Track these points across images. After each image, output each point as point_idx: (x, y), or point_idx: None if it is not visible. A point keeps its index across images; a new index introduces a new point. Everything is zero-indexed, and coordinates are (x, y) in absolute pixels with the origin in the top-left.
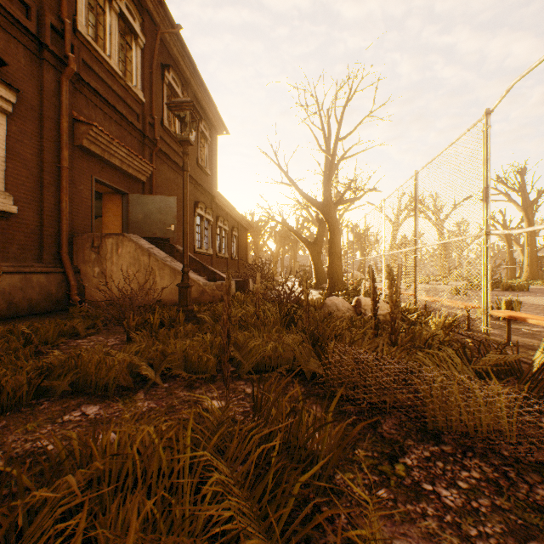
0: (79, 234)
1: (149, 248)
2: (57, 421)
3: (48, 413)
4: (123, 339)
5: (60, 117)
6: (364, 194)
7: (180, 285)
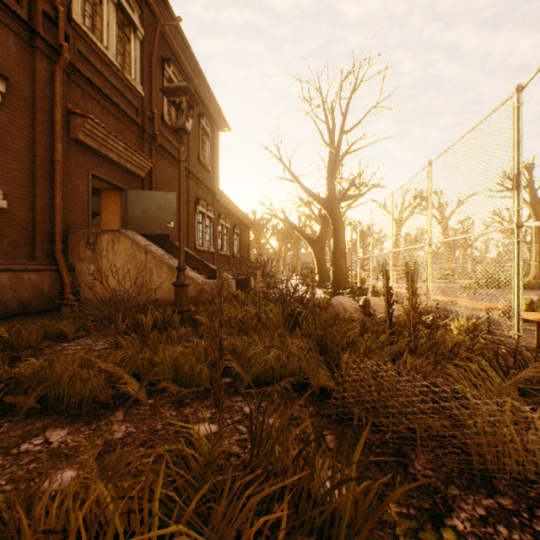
0: (74, 230)
1: (146, 245)
2: (11, 451)
3: (3, 440)
4: (113, 342)
5: (54, 109)
6: (368, 190)
7: (176, 283)
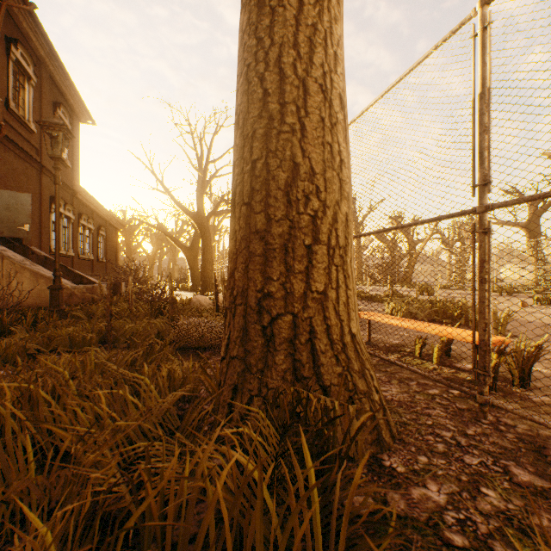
0: None
1: (1, 250)
2: None
3: None
4: None
5: None
6: None
7: (52, 287)
